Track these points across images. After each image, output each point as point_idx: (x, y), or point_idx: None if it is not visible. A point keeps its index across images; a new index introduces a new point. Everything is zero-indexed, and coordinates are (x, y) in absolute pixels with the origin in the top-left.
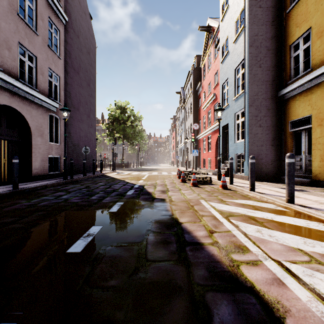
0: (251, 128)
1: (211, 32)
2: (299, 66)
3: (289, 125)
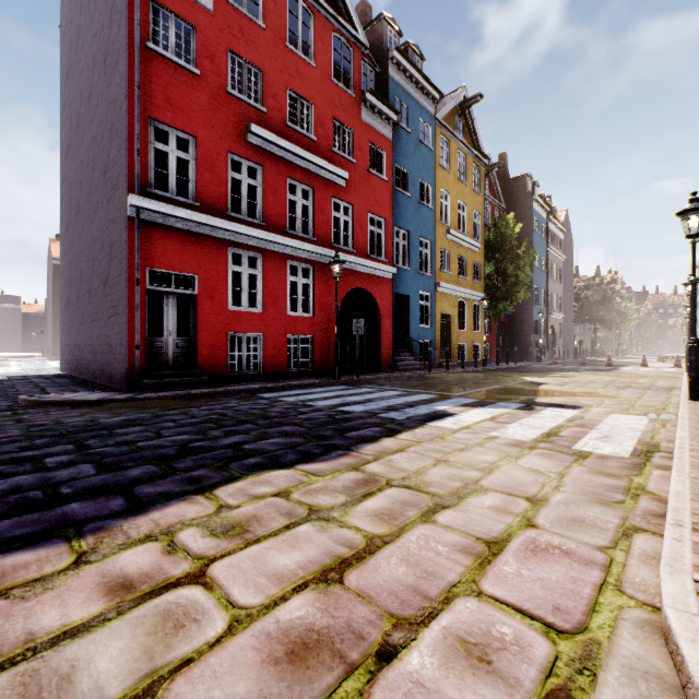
0: None
1: None
2: None
3: None
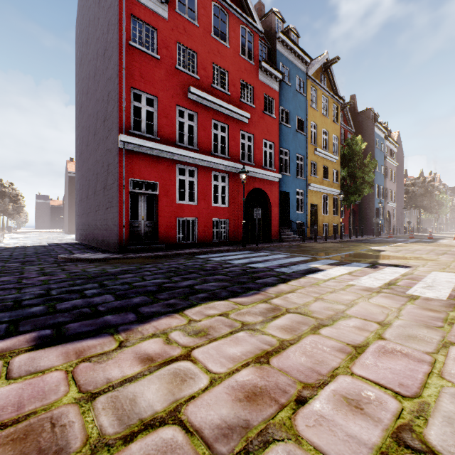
0: None
1: None
2: None
3: None
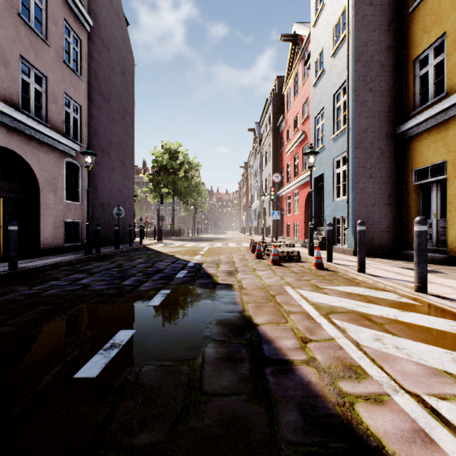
0: (357, 180)
1: (298, 43)
2: (427, 90)
3: (413, 176)
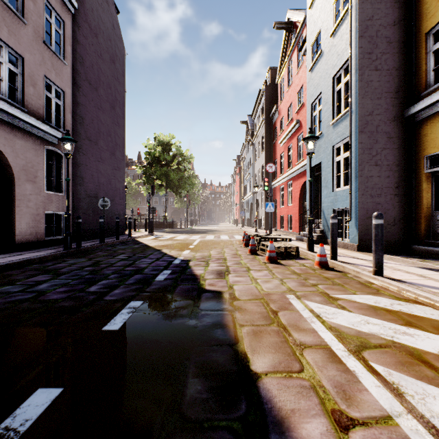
0: (361, 168)
1: (292, 31)
2: None
3: (424, 163)
